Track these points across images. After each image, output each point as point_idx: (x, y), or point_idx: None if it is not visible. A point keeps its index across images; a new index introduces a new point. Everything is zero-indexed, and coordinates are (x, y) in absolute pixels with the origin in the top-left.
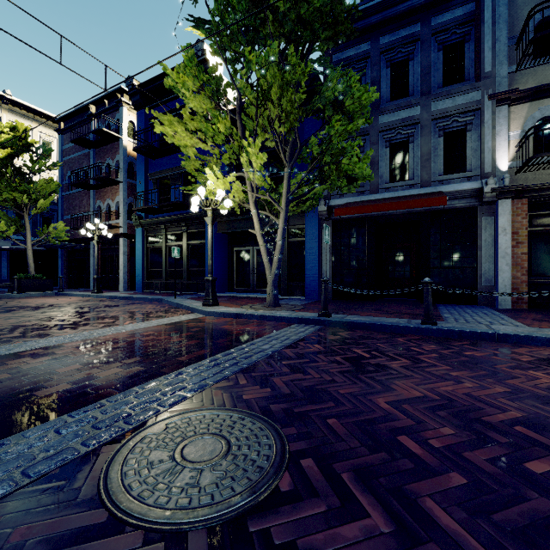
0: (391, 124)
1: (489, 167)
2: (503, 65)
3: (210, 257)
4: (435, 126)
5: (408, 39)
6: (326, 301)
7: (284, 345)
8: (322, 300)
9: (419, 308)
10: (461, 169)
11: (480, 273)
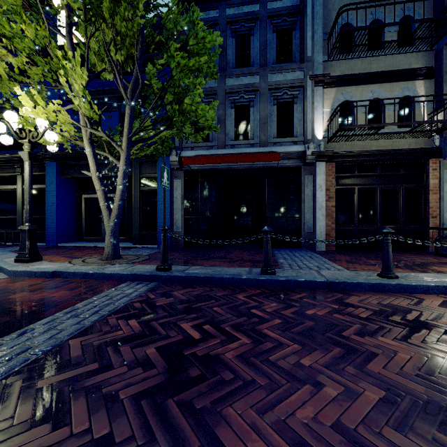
0: (236, 87)
1: (310, 134)
2: (319, 54)
3: (27, 201)
4: (270, 95)
5: (250, 16)
6: (166, 252)
7: (78, 329)
8: (161, 251)
9: (259, 254)
10: (290, 135)
11: (304, 222)
